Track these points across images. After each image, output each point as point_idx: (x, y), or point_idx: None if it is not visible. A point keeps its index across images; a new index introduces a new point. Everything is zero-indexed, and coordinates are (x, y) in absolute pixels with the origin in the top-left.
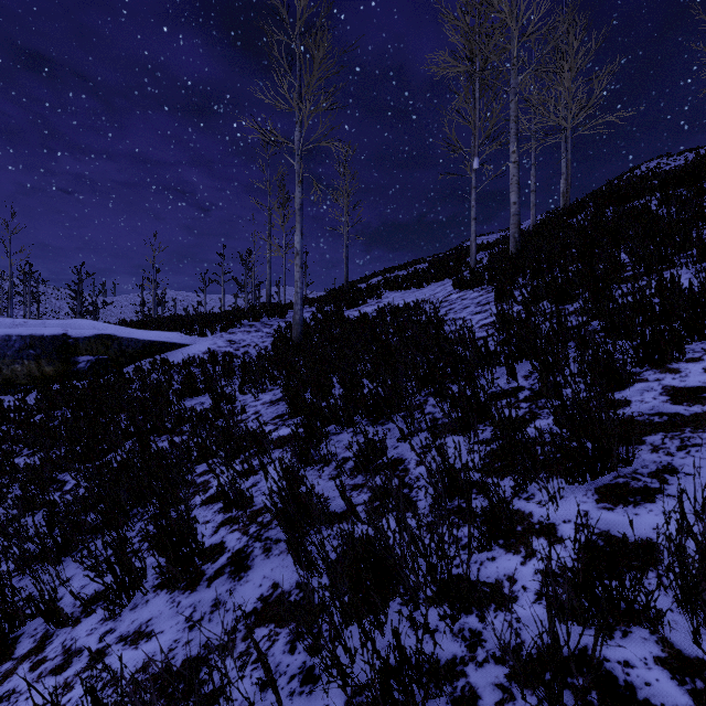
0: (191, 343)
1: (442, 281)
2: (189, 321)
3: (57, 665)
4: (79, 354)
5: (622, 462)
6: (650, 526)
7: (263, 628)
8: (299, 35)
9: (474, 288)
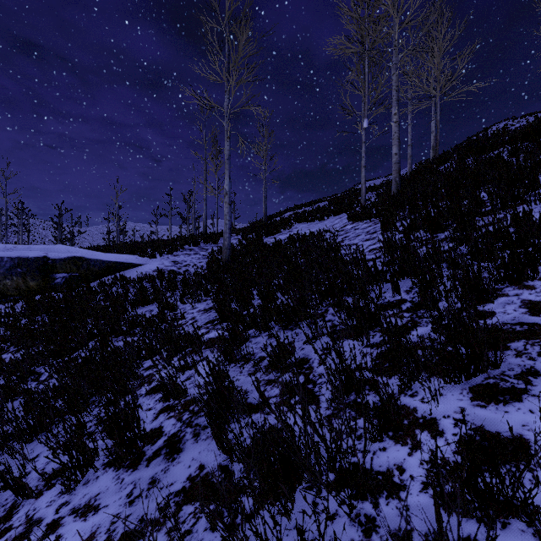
0: (144, 263)
1: (339, 215)
2: (143, 246)
3: (20, 533)
4: (56, 272)
5: (492, 365)
6: (519, 423)
7: (189, 505)
8: (228, 23)
9: (364, 220)
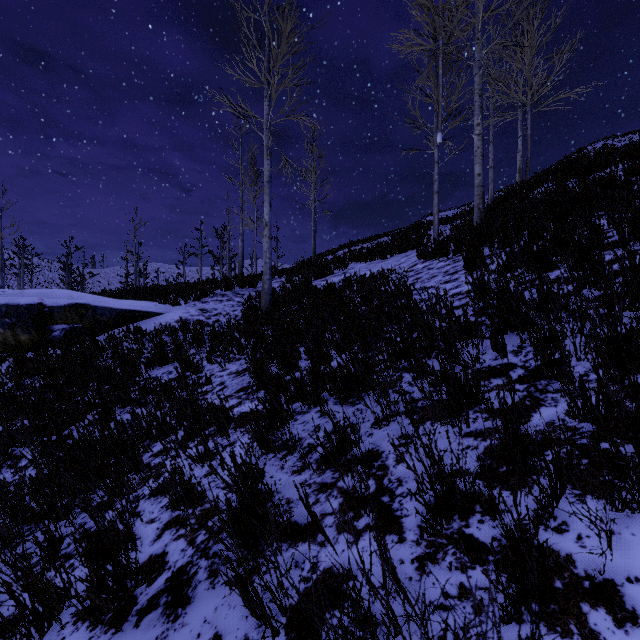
0: (164, 312)
1: (405, 253)
2: (164, 291)
3: None
4: (54, 323)
5: None
6: None
7: None
8: (268, 12)
9: (440, 258)
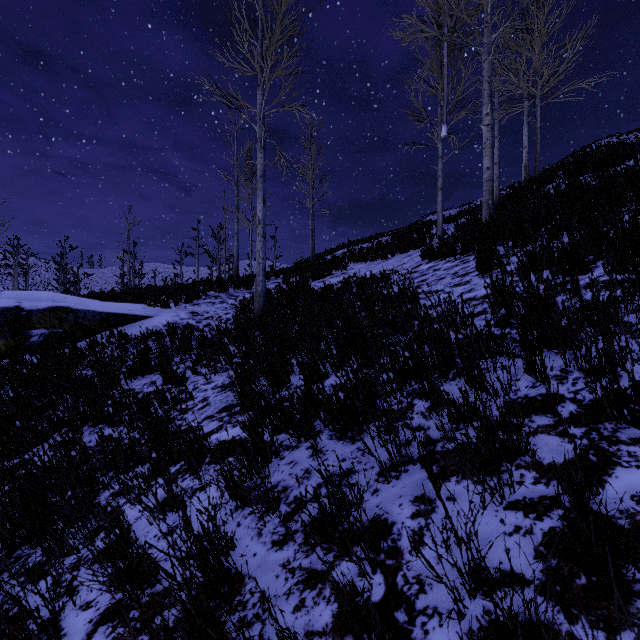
0: (153, 315)
1: (407, 253)
2: (155, 292)
3: None
4: (32, 327)
5: None
6: None
7: None
8: None
9: (446, 258)
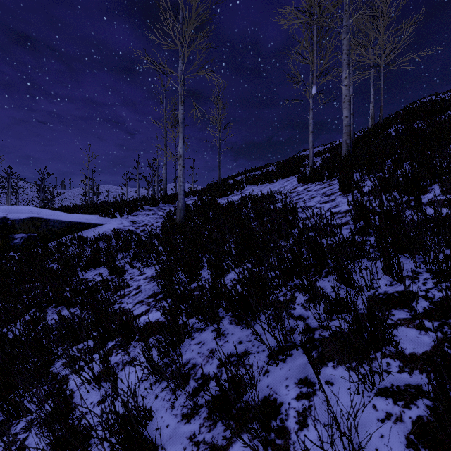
0: (104, 223)
1: (287, 178)
2: (106, 206)
3: None
4: (15, 232)
5: None
6: None
7: None
8: None
9: (316, 182)
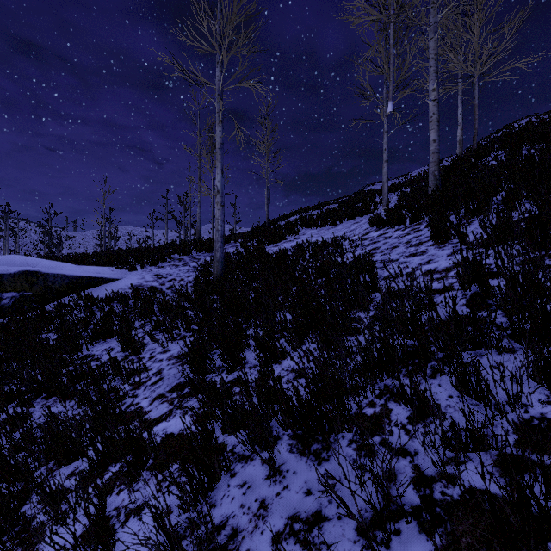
0: (120, 277)
1: (354, 219)
2: (124, 255)
3: None
4: (4, 290)
5: None
6: None
7: None
8: None
9: (395, 226)
